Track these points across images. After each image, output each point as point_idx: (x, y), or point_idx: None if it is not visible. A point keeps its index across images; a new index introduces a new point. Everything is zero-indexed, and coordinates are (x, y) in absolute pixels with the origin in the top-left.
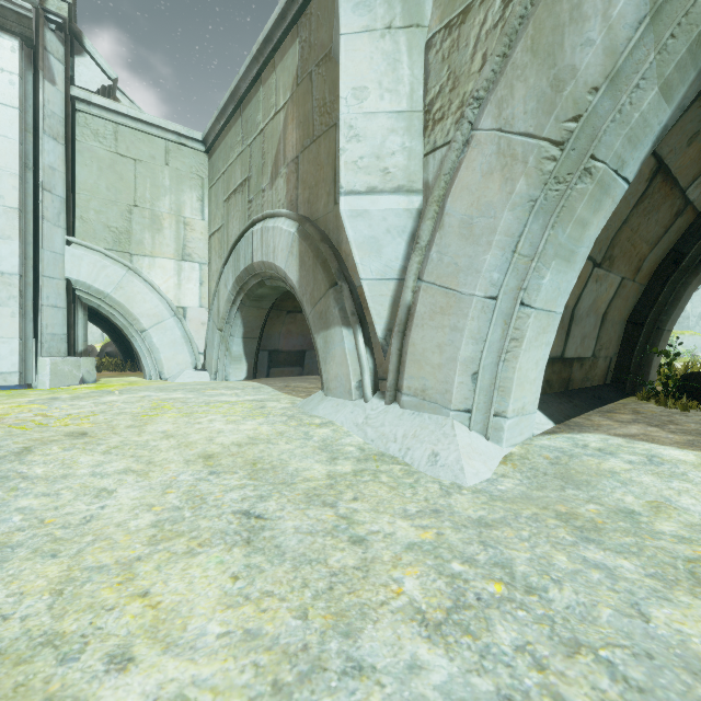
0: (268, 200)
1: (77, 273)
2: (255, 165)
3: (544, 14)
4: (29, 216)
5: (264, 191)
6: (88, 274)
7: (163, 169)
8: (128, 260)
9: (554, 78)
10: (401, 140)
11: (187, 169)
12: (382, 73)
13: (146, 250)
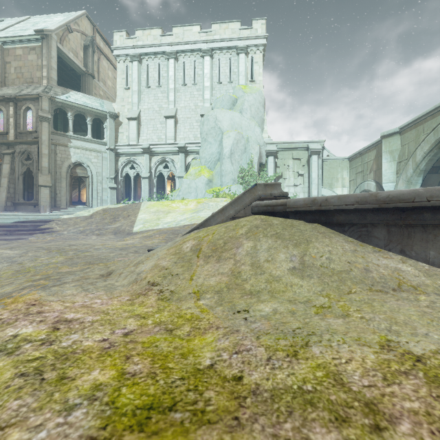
0: (368, 177)
1: (323, 193)
2: (365, 169)
3: (405, 169)
4: (318, 185)
5: (367, 174)
6: (325, 193)
7: (339, 167)
8: (332, 189)
9: (406, 175)
10: (392, 176)
11: (344, 166)
12: (389, 167)
13: (335, 186)
